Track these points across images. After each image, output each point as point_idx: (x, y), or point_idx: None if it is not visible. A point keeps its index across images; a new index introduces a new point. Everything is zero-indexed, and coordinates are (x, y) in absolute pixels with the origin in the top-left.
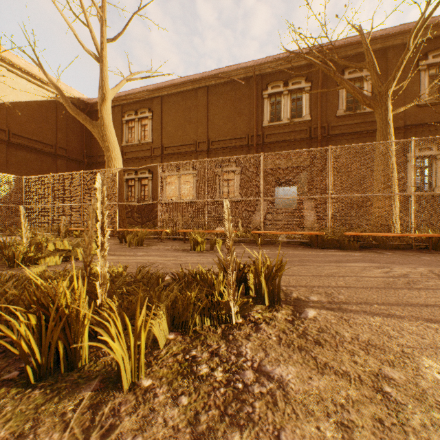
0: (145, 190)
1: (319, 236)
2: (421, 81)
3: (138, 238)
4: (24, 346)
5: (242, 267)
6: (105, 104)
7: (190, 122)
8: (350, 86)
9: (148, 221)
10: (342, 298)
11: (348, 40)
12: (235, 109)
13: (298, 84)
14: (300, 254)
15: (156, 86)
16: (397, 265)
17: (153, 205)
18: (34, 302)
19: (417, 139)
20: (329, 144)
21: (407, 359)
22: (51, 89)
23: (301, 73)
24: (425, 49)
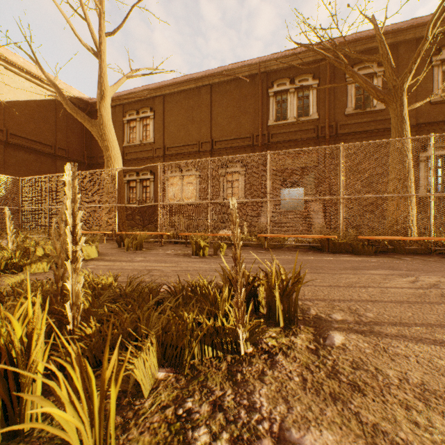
0: (147, 191)
1: (330, 239)
2: (434, 77)
3: (137, 242)
4: None
5: (250, 278)
6: (104, 102)
7: (193, 121)
8: (363, 80)
9: (150, 223)
10: (370, 317)
11: (358, 35)
12: (239, 108)
13: (304, 82)
14: (311, 259)
15: (158, 85)
16: (421, 272)
17: (155, 207)
18: None
19: (437, 136)
20: (337, 143)
21: None
22: (50, 87)
23: (310, 67)
24: (439, 43)
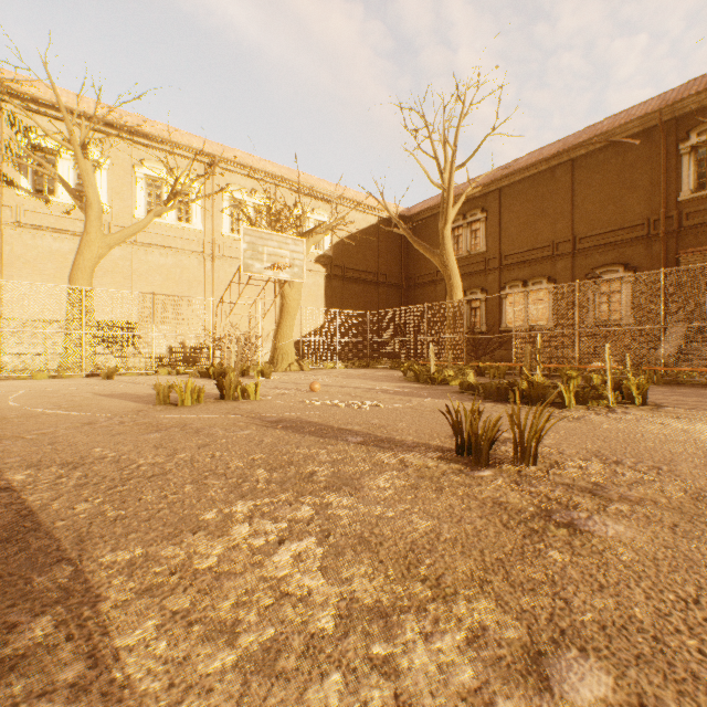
0: (475, 314)
1: None
2: None
3: (499, 372)
4: (528, 394)
5: (618, 384)
6: (446, 230)
7: (543, 215)
8: None
9: (484, 354)
10: (704, 408)
11: None
12: (622, 183)
13: None
14: None
15: (492, 178)
16: None
17: (487, 334)
18: (506, 388)
19: None
20: None
21: (706, 417)
22: (374, 212)
23: None
24: None
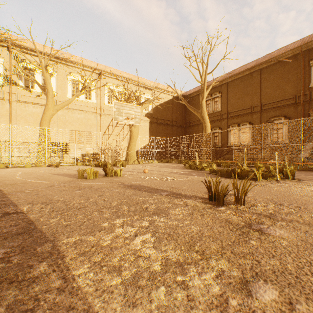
0: (216, 139)
1: None
2: None
3: (227, 164)
4: (240, 174)
5: (281, 170)
6: (203, 101)
7: (247, 94)
8: None
9: (220, 157)
10: None
11: None
12: (283, 79)
13: None
14: None
15: (223, 78)
16: None
17: (221, 147)
18: (230, 172)
19: None
20: None
21: None
22: (170, 94)
23: None
24: None
